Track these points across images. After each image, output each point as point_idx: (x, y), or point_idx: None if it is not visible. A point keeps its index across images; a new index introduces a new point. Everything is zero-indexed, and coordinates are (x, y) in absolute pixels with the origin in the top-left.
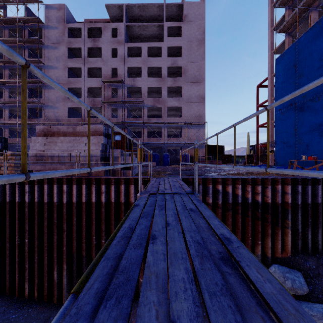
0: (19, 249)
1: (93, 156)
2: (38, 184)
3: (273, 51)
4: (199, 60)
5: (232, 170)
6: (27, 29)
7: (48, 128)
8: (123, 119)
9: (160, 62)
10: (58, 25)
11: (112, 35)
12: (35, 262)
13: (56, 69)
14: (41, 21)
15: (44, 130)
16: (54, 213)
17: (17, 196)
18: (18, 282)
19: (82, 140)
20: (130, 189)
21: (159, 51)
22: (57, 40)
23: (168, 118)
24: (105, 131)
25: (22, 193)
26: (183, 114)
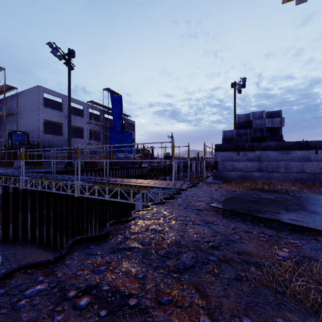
0: None
1: None
2: None
3: None
4: None
5: None
6: None
7: None
8: None
9: None
10: None
11: None
12: None
13: None
14: None
15: None
16: None
17: None
18: None
19: None
20: None
21: None
22: None
23: None
24: (247, 119)
25: None
26: None
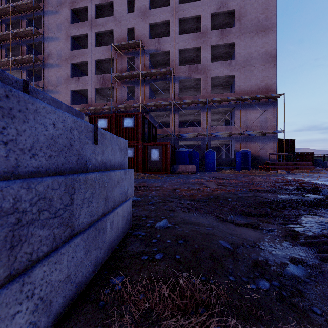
0: None
1: None
2: None
3: None
4: None
5: None
6: None
7: None
8: (144, 102)
9: (199, 8)
10: None
11: None
12: None
13: (57, 41)
14: None
15: None
16: None
17: None
18: None
19: None
20: None
21: None
22: (58, 2)
23: (211, 95)
24: None
25: None
26: (237, 86)
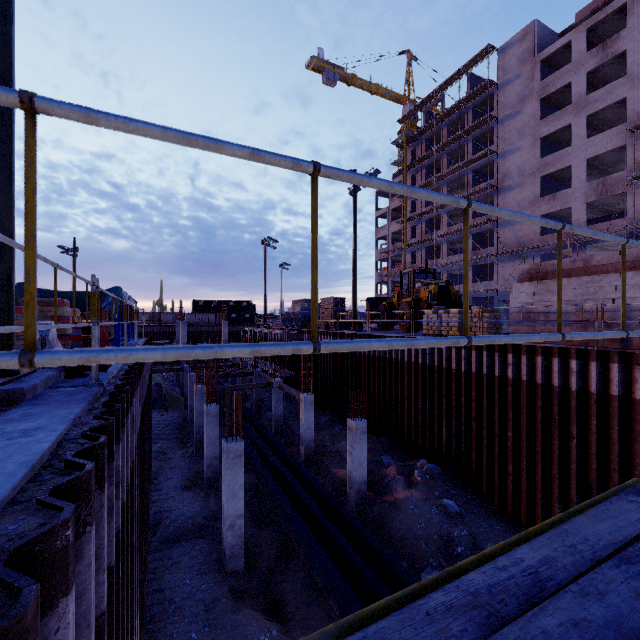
0: (499, 441)
1: (633, 309)
2: (526, 355)
3: None
4: None
5: None
6: (471, 110)
7: (536, 268)
8: None
9: None
10: (522, 70)
11: None
12: (522, 470)
13: (518, 152)
14: (491, 83)
15: (529, 272)
16: (554, 404)
17: (497, 368)
18: (498, 487)
19: (606, 281)
20: None
21: None
22: (520, 98)
23: None
24: None
25: (503, 365)
26: None
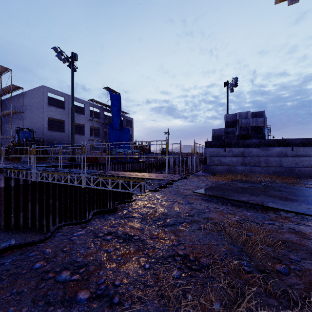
0: None
1: None
2: None
3: None
4: None
5: None
6: None
7: None
8: None
9: None
10: None
11: None
12: None
13: None
14: None
15: None
16: None
17: None
18: None
19: None
20: None
21: None
22: None
23: None
24: (234, 119)
25: None
26: None
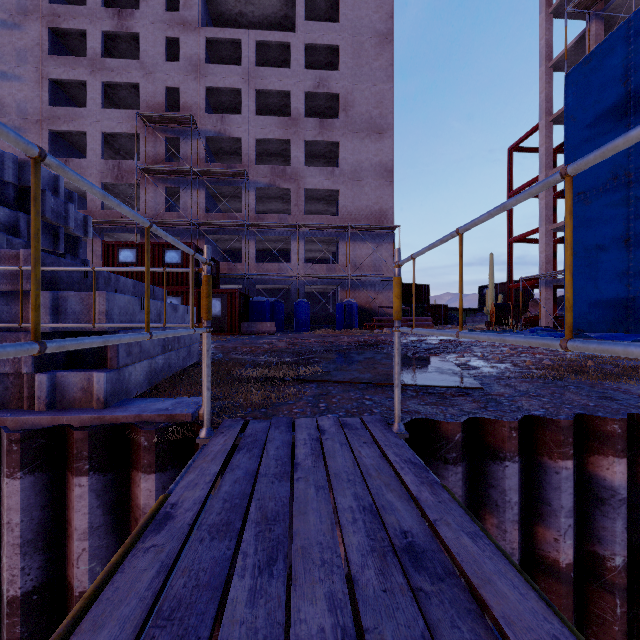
0: None
1: None
2: None
3: (553, 62)
4: (379, 80)
5: (504, 348)
6: None
7: None
8: (196, 216)
9: (288, 80)
10: None
11: (169, 11)
12: None
13: (18, 82)
14: None
15: None
16: None
17: None
18: None
19: None
20: (69, 502)
21: (286, 56)
22: (20, 7)
23: (306, 217)
24: (7, 175)
25: None
26: (342, 207)
